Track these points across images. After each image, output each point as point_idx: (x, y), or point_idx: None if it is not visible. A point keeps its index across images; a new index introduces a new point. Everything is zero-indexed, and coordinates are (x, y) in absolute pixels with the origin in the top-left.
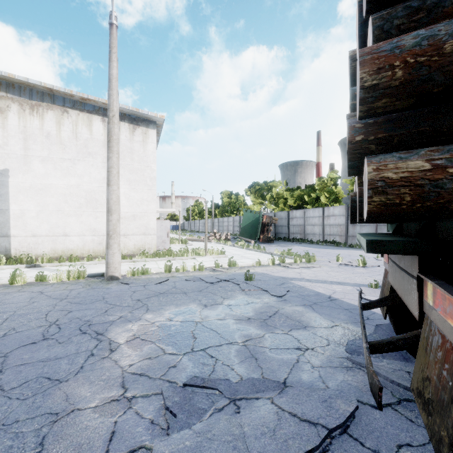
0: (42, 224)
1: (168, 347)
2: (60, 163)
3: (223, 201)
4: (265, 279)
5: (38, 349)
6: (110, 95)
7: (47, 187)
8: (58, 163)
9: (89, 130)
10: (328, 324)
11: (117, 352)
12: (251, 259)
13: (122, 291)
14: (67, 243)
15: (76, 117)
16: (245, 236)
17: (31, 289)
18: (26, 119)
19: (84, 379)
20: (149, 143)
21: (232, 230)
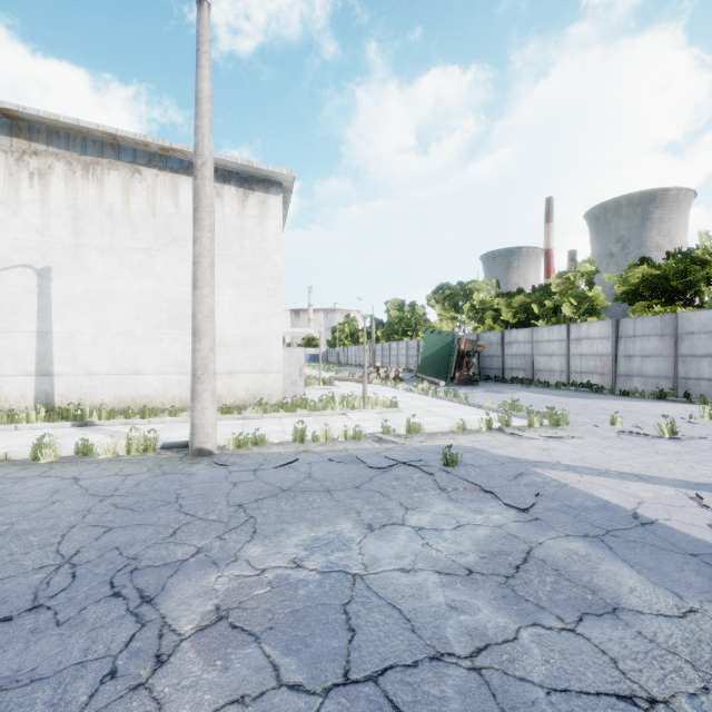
0: (102, 354)
1: (289, 659)
2: (129, 256)
3: (389, 316)
4: (481, 464)
5: (7, 641)
6: (198, 127)
7: (108, 296)
8: (125, 256)
9: (174, 201)
10: (669, 604)
11: (170, 670)
12: (445, 417)
13: (214, 483)
14: (140, 385)
15: (154, 181)
16: (429, 374)
17: (62, 471)
18: (77, 187)
19: None
20: (270, 219)
21: (405, 363)
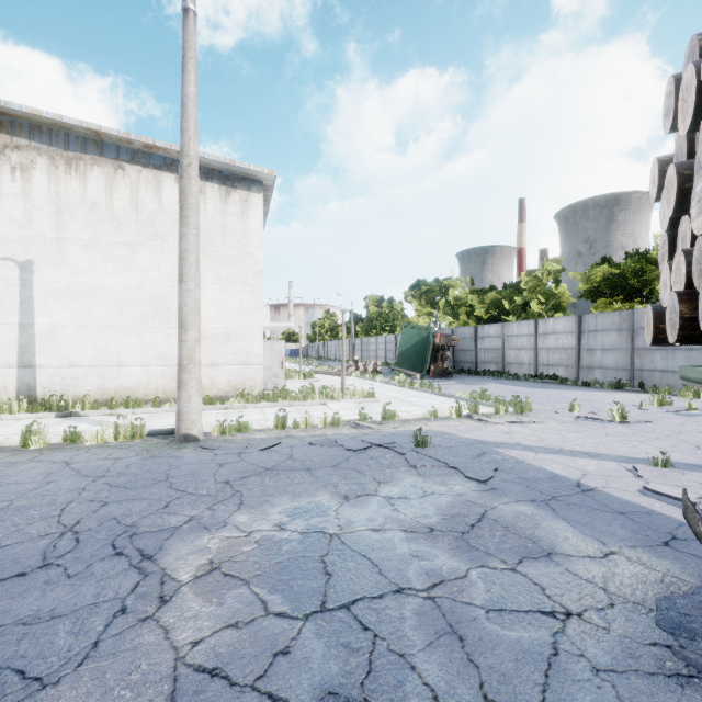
0: (85, 347)
1: (275, 596)
2: (112, 251)
3: (368, 311)
4: (448, 445)
5: (25, 590)
6: (184, 129)
7: (91, 289)
8: (109, 251)
9: (157, 197)
10: (594, 549)
11: (173, 606)
12: (419, 406)
13: (201, 465)
14: (123, 377)
15: (137, 177)
16: (406, 367)
17: (53, 456)
18: (60, 182)
19: (93, 681)
20: (252, 216)
21: (383, 357)
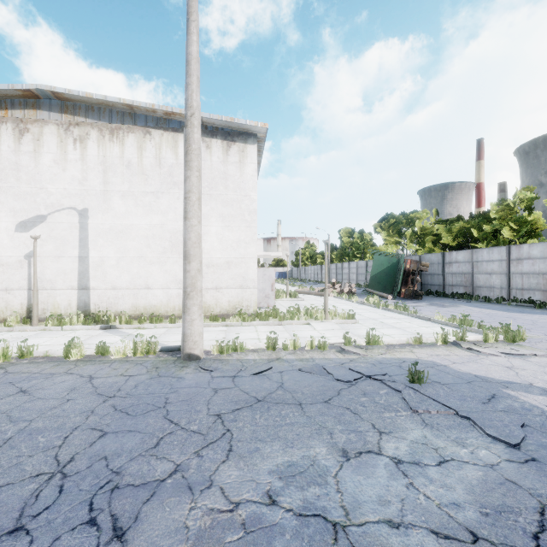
0: (123, 273)
1: None
2: (142, 198)
3: (342, 241)
4: (446, 381)
5: None
6: (188, 84)
7: (127, 229)
8: (139, 198)
9: (174, 154)
10: None
11: None
12: (399, 329)
13: (198, 389)
14: (150, 297)
15: (160, 139)
16: (377, 289)
17: (83, 369)
18: (106, 147)
19: None
20: (248, 164)
21: (355, 279)
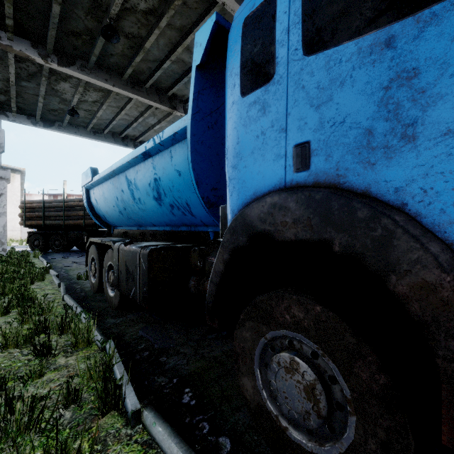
0: None
1: None
2: None
3: None
4: None
5: None
6: None
7: None
8: None
9: None
10: None
11: None
12: None
13: None
14: None
15: None
16: None
17: None
18: None
19: None
20: (16, 182)
21: None
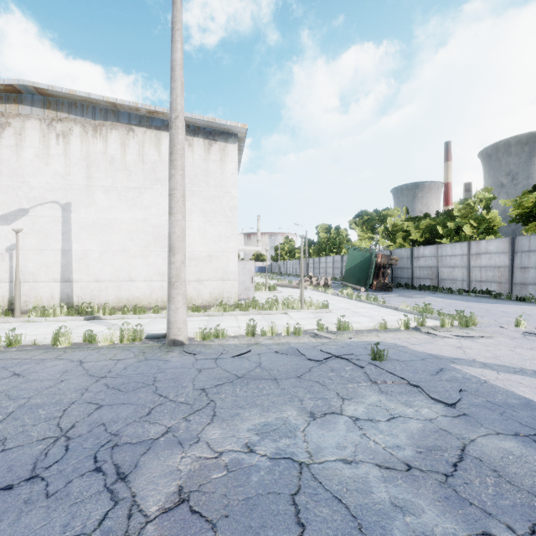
0: (106, 266)
1: None
2: (125, 193)
3: (319, 237)
4: (404, 359)
5: (4, 510)
6: (173, 88)
7: (110, 223)
8: (123, 194)
9: (157, 151)
10: None
11: None
12: (368, 317)
13: (183, 369)
14: (133, 289)
15: (143, 136)
16: (351, 282)
17: (72, 355)
18: (89, 143)
19: None
20: (228, 162)
21: (331, 273)
